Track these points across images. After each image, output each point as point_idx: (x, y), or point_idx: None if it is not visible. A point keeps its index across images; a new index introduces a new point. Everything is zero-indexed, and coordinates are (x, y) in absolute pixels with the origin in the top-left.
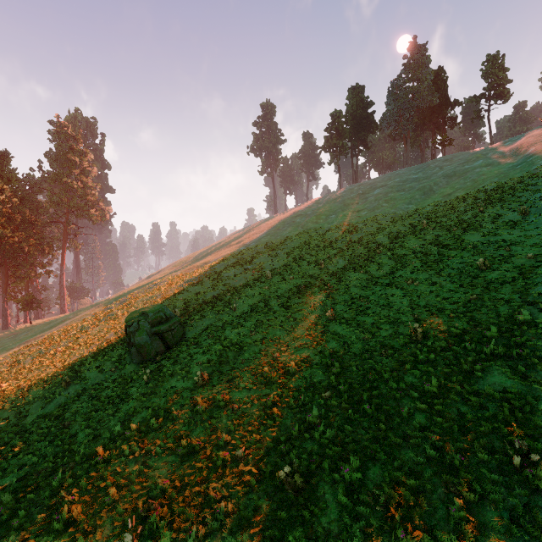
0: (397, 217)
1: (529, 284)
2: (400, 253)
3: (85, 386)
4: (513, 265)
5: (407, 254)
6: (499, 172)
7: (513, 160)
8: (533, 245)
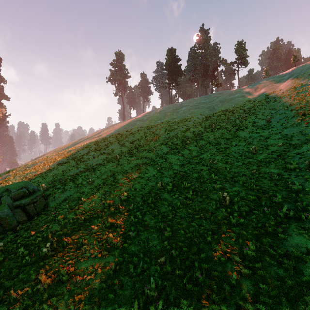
0: (197, 122)
1: (287, 163)
2: (201, 143)
3: None
4: (271, 150)
5: (206, 144)
6: (249, 100)
7: (255, 94)
8: (279, 138)
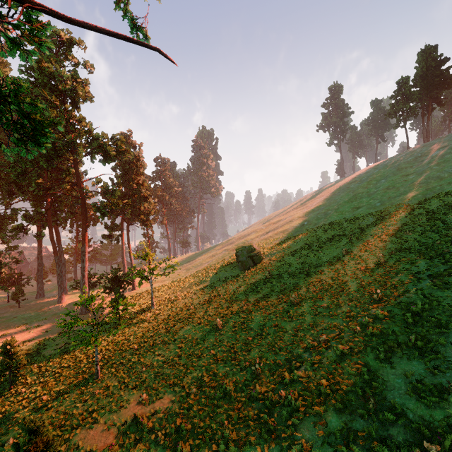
0: (440, 179)
1: None
2: (417, 212)
3: (220, 277)
4: None
5: (421, 213)
6: None
7: None
8: None
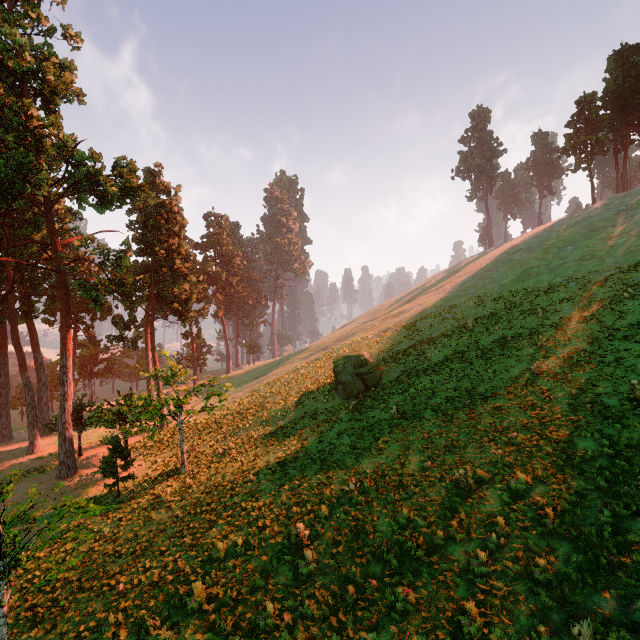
0: None
1: None
2: None
3: (306, 411)
4: None
5: None
6: None
7: None
8: None
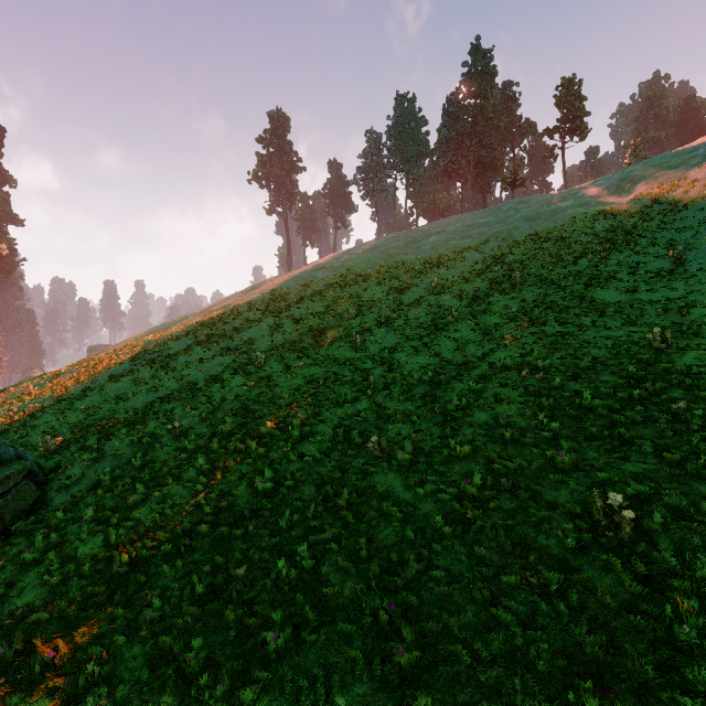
0: (468, 270)
1: None
2: (488, 322)
3: None
4: None
5: (502, 323)
6: (605, 211)
7: (617, 199)
8: None
